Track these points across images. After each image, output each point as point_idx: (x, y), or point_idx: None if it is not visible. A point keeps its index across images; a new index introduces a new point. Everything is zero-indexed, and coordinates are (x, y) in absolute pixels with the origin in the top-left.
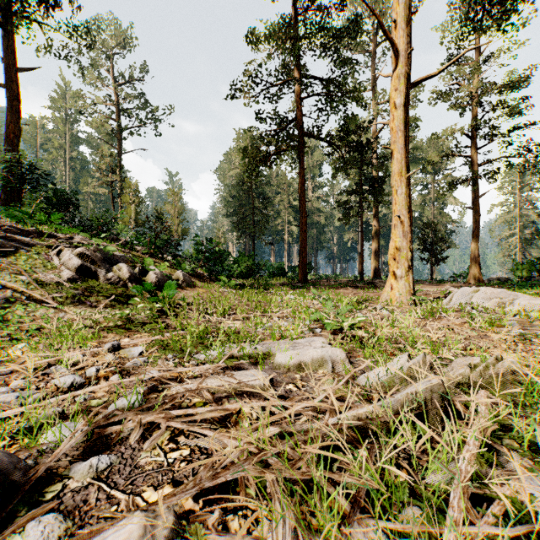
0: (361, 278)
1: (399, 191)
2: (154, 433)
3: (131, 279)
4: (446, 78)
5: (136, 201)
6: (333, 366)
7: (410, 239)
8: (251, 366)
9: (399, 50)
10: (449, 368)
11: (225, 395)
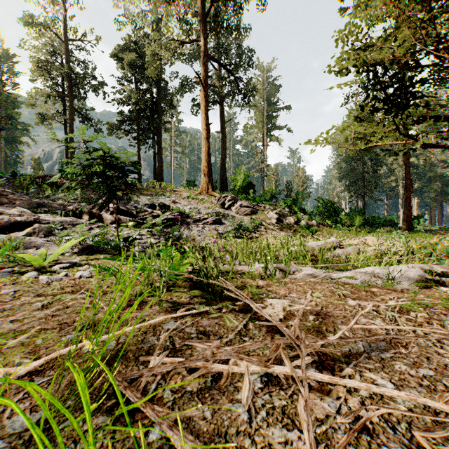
0: None
1: None
2: None
3: (295, 223)
4: None
5: (275, 178)
6: None
7: None
8: None
9: None
10: None
11: None
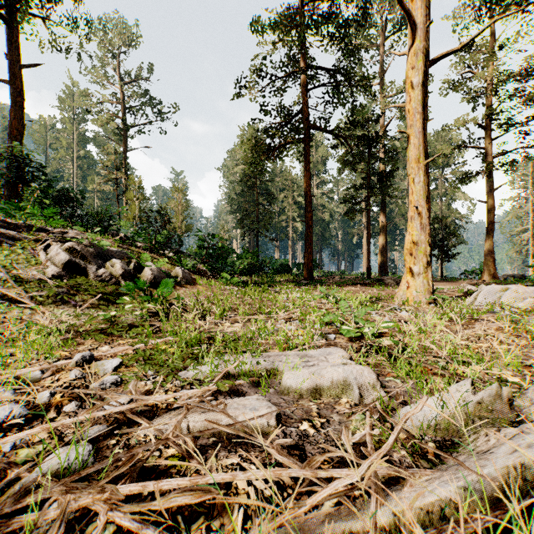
0: (368, 274)
1: (416, 180)
2: (89, 527)
3: (124, 276)
4: (459, 65)
5: (140, 197)
6: (360, 392)
7: (429, 232)
8: (252, 389)
9: (417, 24)
10: (522, 398)
11: (213, 441)
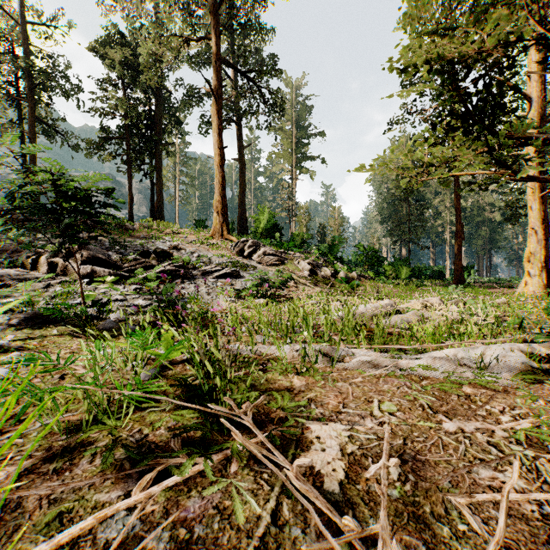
0: None
1: (532, 208)
2: None
3: (331, 276)
4: None
5: (306, 219)
6: None
7: (543, 245)
8: None
9: (531, 97)
10: None
11: None
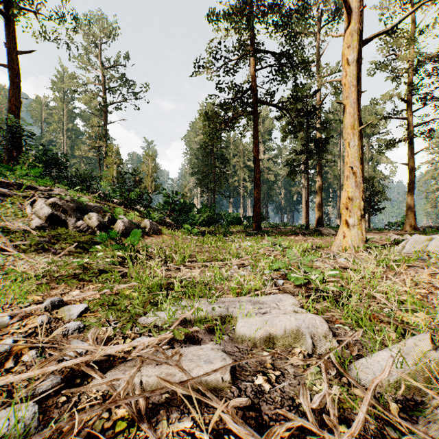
0: (307, 226)
1: (351, 144)
2: None
3: (99, 227)
4: (385, 48)
5: (117, 162)
6: (313, 342)
7: (362, 189)
8: (207, 335)
9: (352, 9)
10: None
11: (166, 398)
